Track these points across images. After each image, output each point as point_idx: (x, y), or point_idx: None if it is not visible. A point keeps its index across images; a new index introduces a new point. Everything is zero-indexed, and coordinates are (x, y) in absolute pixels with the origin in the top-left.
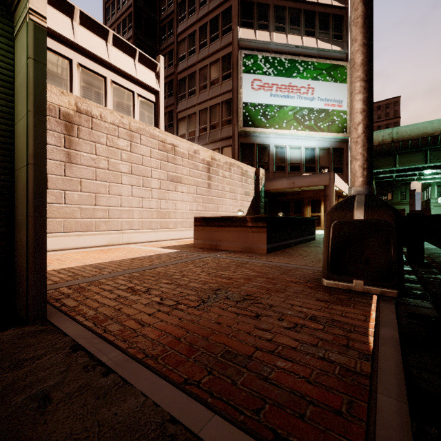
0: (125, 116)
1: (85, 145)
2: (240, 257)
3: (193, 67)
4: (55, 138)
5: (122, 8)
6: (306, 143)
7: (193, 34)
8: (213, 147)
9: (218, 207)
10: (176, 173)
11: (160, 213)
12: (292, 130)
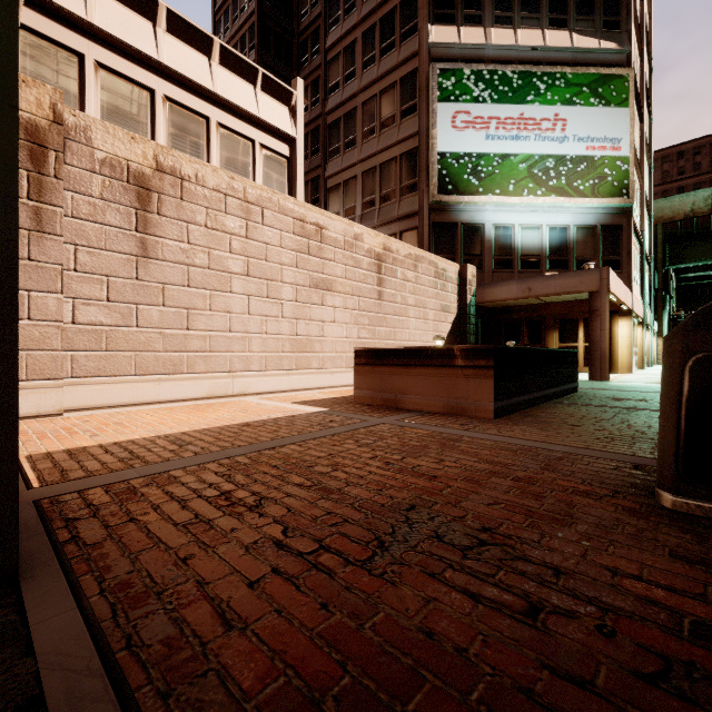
0: (237, 177)
1: (171, 226)
2: (443, 425)
3: (352, 101)
4: (121, 216)
5: (241, 18)
6: (552, 219)
7: (353, 46)
8: (385, 233)
9: (395, 332)
10: (324, 275)
11: (296, 342)
12: (525, 196)
